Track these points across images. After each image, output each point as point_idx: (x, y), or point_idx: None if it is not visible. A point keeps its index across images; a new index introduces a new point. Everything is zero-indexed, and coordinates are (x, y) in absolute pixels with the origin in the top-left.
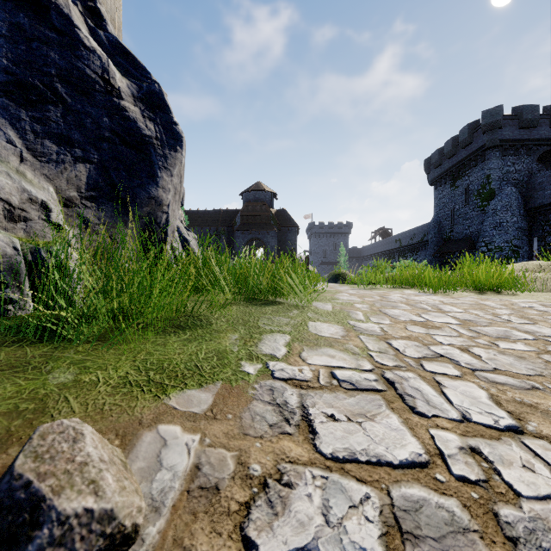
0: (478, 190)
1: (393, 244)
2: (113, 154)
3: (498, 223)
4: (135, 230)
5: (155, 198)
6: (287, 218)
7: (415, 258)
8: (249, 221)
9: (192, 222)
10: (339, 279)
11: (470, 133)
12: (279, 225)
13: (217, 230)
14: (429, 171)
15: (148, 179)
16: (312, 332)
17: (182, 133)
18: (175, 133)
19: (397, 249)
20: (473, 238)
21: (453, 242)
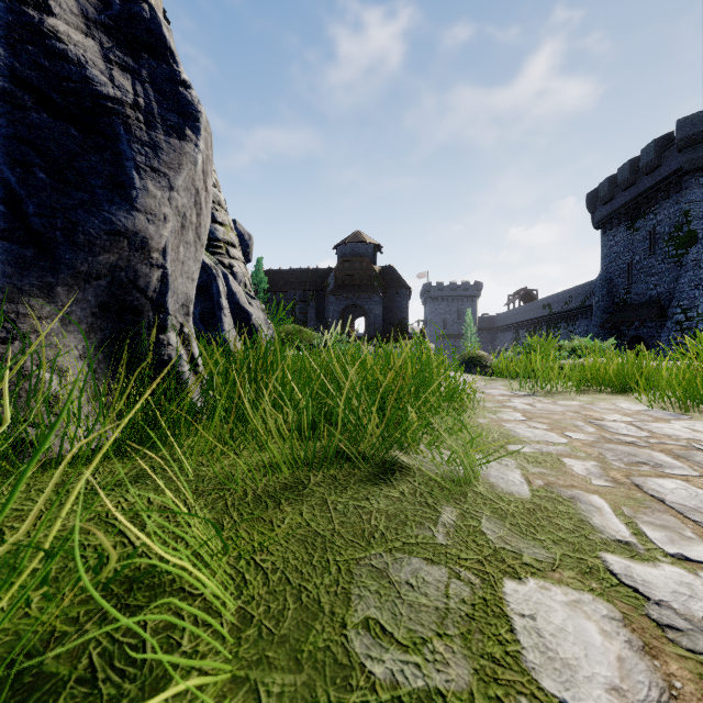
0: (670, 233)
1: (539, 311)
2: (13, 130)
3: (702, 279)
4: (80, 304)
5: (128, 234)
6: (395, 277)
7: (572, 330)
8: (345, 283)
9: (272, 285)
10: (474, 364)
11: (658, 153)
12: (384, 288)
13: (304, 294)
14: (594, 209)
15: (109, 191)
16: (548, 691)
17: (200, 103)
18: (182, 101)
19: (545, 317)
20: (663, 301)
21: (631, 307)
